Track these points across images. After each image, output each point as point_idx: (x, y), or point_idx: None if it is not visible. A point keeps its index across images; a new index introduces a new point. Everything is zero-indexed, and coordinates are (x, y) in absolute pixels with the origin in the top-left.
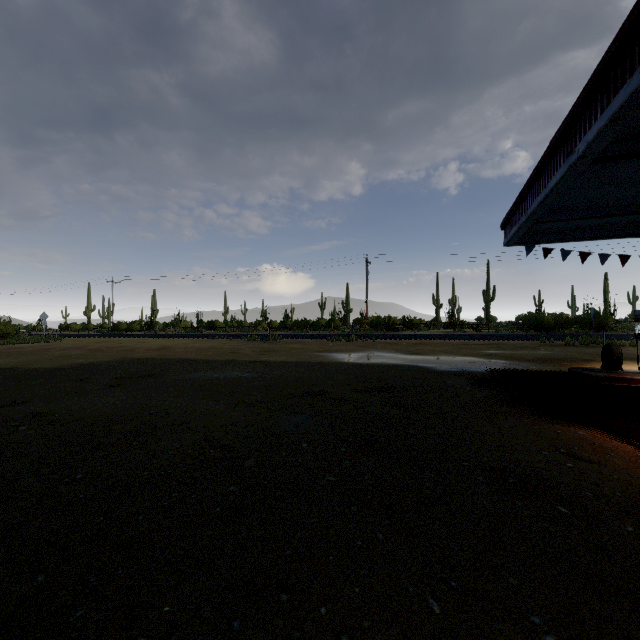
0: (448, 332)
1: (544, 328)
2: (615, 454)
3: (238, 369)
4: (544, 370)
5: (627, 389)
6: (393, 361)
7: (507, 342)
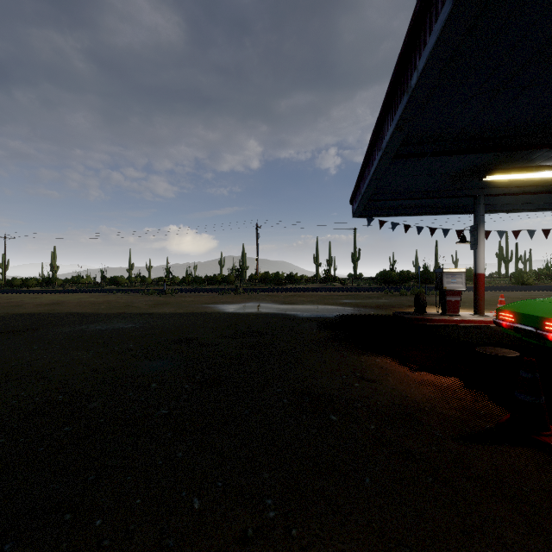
0: (322, 286)
1: (392, 282)
2: (392, 374)
3: (123, 321)
4: (378, 314)
5: (426, 327)
6: (267, 310)
7: (361, 293)
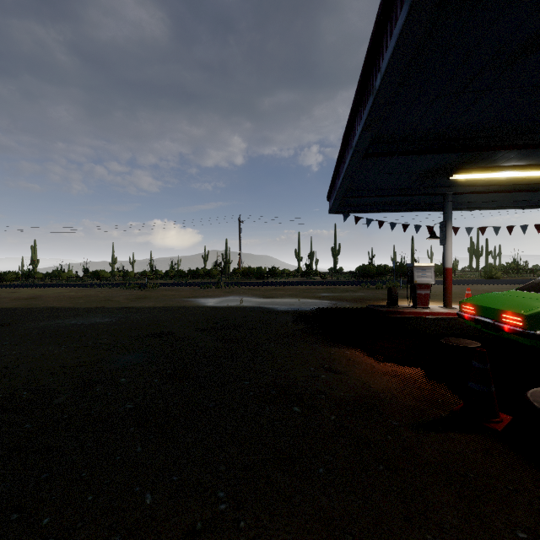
0: (303, 279)
1: (369, 276)
2: (359, 366)
3: (101, 315)
4: (353, 307)
5: (397, 319)
6: (246, 304)
7: (339, 287)
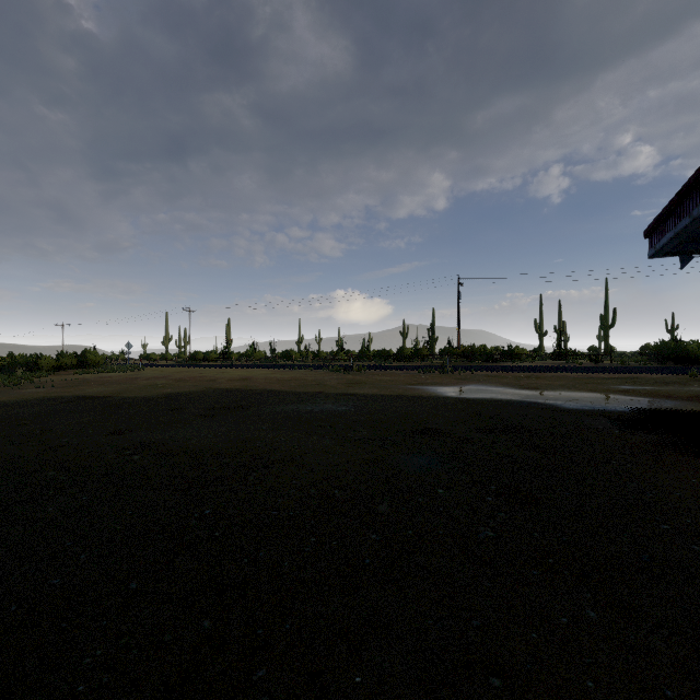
0: (559, 364)
1: (687, 359)
2: None
3: (330, 402)
4: None
5: None
6: (505, 396)
7: (643, 376)
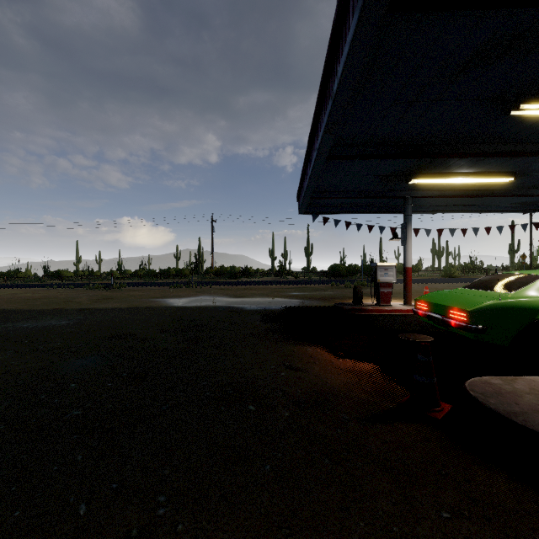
0: (276, 279)
1: (340, 275)
2: (319, 362)
3: (57, 317)
4: (322, 306)
5: (361, 316)
6: (216, 303)
7: (310, 286)
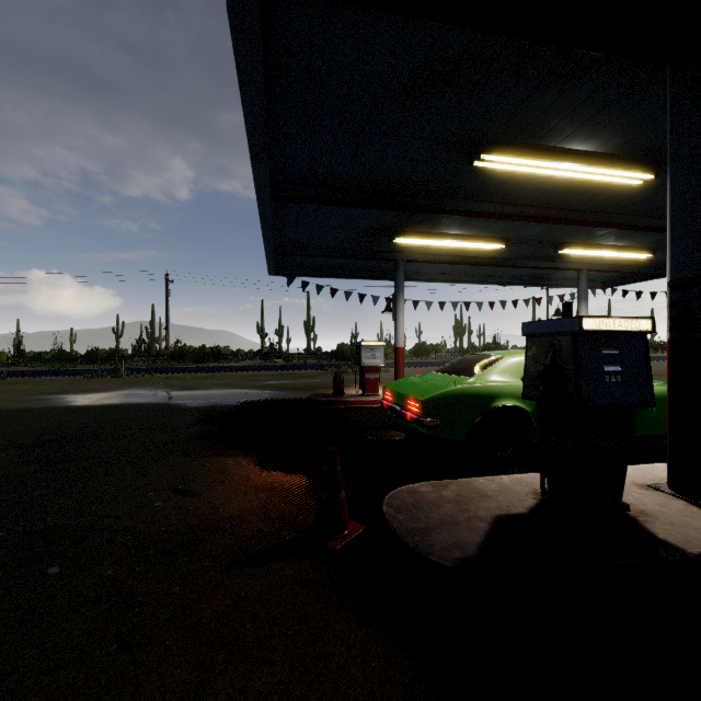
0: (259, 363)
1: (343, 358)
2: (230, 480)
3: None
4: (297, 398)
5: (338, 411)
6: (143, 400)
7: (298, 372)
